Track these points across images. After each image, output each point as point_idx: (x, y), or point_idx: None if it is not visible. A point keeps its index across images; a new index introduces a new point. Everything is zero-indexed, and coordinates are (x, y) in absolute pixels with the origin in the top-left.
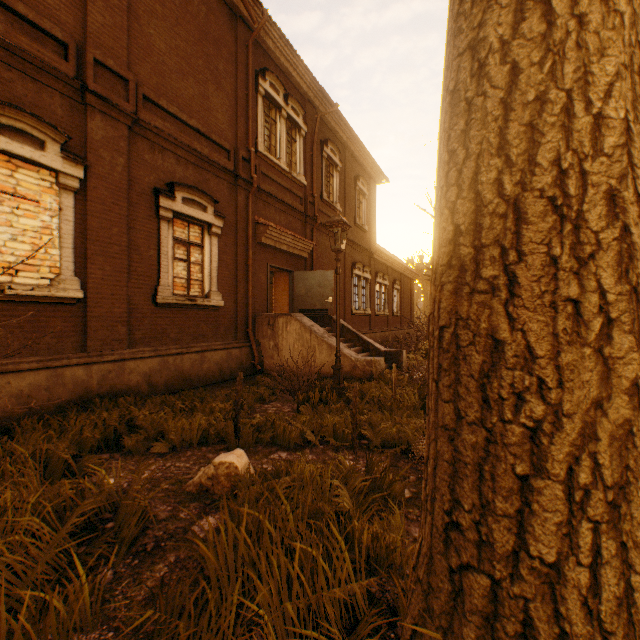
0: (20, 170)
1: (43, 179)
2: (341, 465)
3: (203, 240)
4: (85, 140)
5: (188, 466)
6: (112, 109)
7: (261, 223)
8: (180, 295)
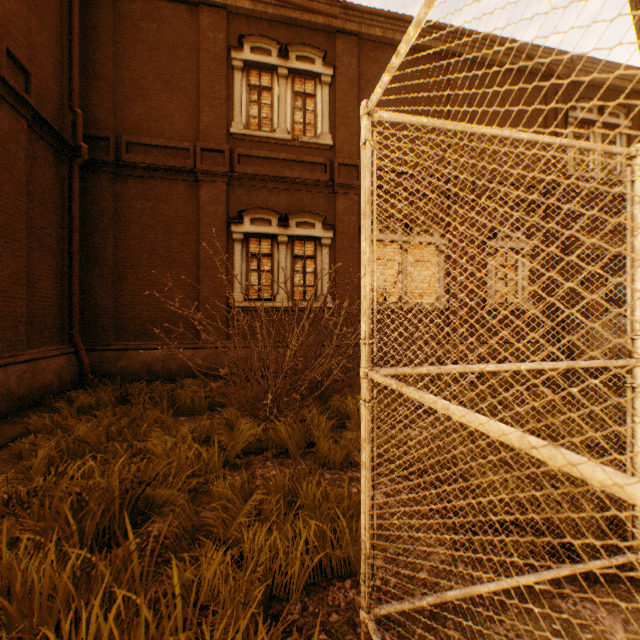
0: (423, 249)
1: (431, 250)
2: (620, 408)
3: (516, 262)
4: (448, 222)
5: (515, 396)
6: (461, 200)
7: (570, 236)
8: (499, 303)
